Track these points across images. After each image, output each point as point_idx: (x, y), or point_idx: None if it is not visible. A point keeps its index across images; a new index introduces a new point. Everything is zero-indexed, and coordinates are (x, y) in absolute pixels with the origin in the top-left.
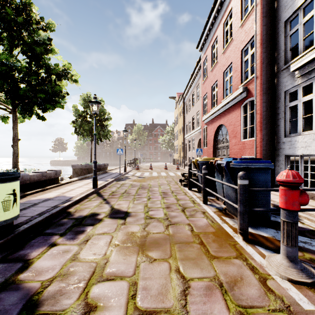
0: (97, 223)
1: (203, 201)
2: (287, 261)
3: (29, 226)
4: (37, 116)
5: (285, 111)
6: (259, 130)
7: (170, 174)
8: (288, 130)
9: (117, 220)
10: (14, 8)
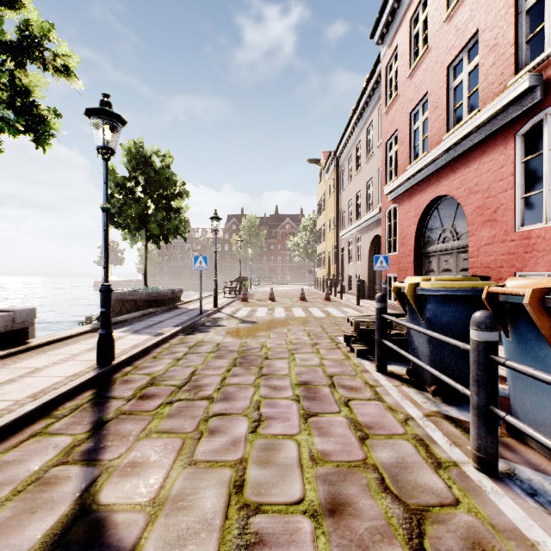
0: None
1: (476, 460)
2: None
3: None
4: None
5: None
6: None
7: (313, 313)
8: None
9: None
10: None
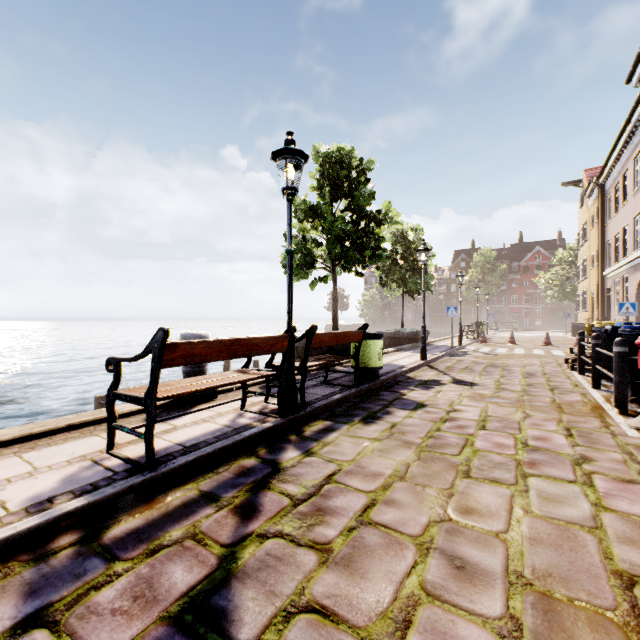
0: (442, 385)
1: (591, 384)
2: None
3: (386, 378)
4: (356, 273)
5: None
6: None
7: (552, 353)
8: None
9: (463, 386)
10: (337, 161)
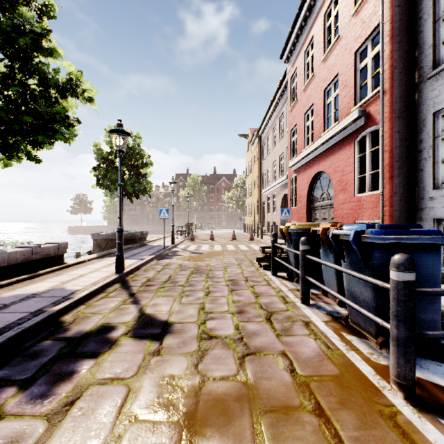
0: (106, 351)
1: (301, 299)
2: None
3: None
4: (25, 155)
5: (434, 147)
6: (387, 177)
7: (240, 248)
8: (440, 177)
9: (146, 342)
10: None
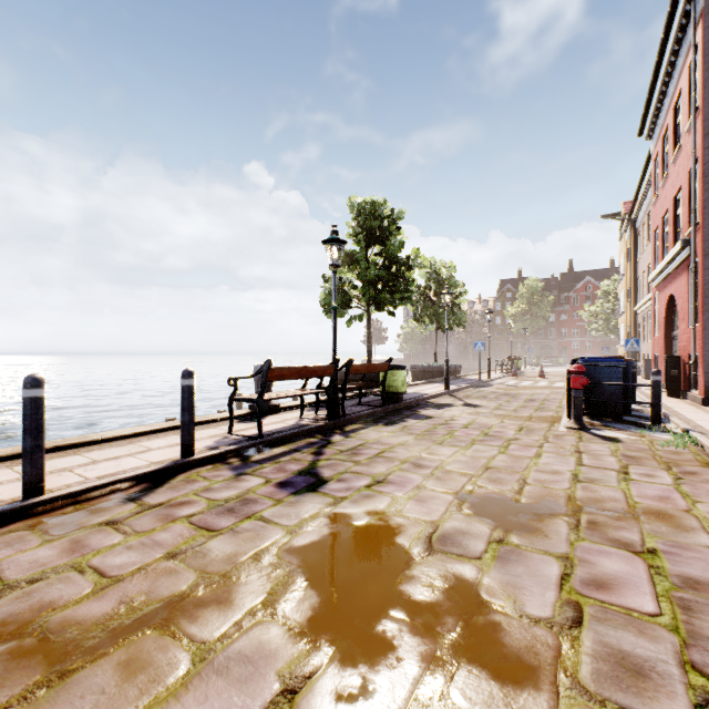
0: (453, 407)
1: None
2: (572, 420)
3: (409, 402)
4: (389, 313)
5: None
6: (700, 312)
7: None
8: None
9: (469, 407)
10: (371, 212)
